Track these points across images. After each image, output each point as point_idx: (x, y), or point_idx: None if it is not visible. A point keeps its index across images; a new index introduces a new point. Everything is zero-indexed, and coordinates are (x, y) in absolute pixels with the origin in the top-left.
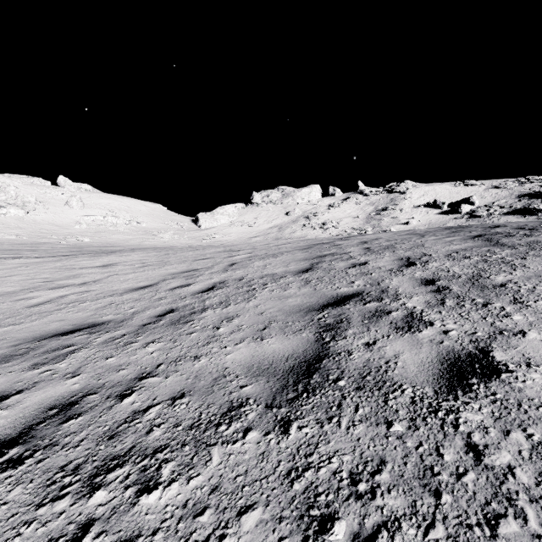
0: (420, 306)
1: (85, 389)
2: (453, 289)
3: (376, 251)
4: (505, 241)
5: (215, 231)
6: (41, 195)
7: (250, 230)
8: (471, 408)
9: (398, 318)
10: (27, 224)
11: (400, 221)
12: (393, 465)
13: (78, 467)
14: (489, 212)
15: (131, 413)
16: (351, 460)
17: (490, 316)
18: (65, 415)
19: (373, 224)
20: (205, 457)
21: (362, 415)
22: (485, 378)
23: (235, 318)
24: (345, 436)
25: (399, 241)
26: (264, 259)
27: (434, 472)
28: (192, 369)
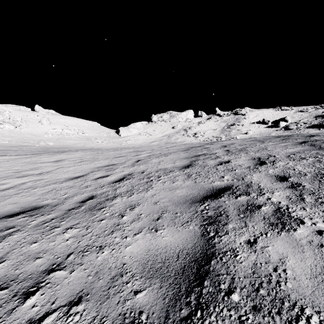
0: (284, 201)
1: (0, 282)
2: (305, 185)
3: (234, 152)
4: None
5: (129, 138)
6: (25, 116)
7: (150, 138)
8: None
9: (269, 214)
10: (15, 134)
11: (242, 132)
12: None
13: None
14: (297, 126)
15: (26, 323)
16: None
17: None
18: None
19: (226, 134)
20: None
21: None
22: None
23: (136, 207)
24: None
25: (248, 146)
26: (159, 157)
27: None
28: (95, 263)
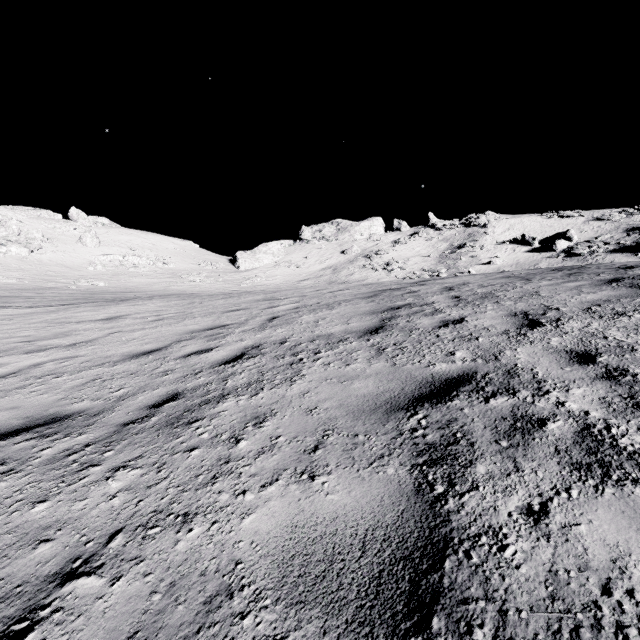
0: (595, 410)
1: None
2: (638, 373)
3: (471, 301)
4: None
5: (257, 273)
6: (50, 230)
7: (298, 272)
8: None
9: (566, 440)
10: (31, 266)
11: (481, 261)
12: None
13: None
14: (592, 249)
15: None
16: None
17: None
18: None
19: (448, 265)
20: None
21: None
22: None
23: (268, 419)
24: None
25: (499, 287)
26: (316, 311)
27: None
28: (170, 558)
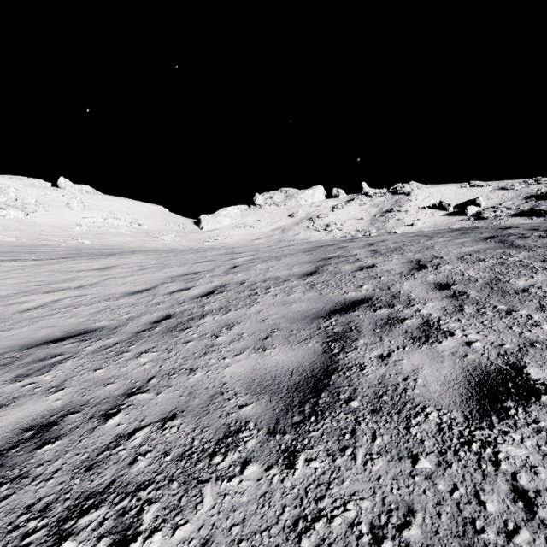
0: (436, 313)
1: (68, 407)
2: (471, 294)
3: (383, 253)
4: (520, 243)
5: (217, 233)
6: (42, 196)
7: (252, 232)
8: (511, 439)
9: (413, 327)
10: (27, 226)
11: (406, 223)
12: (424, 516)
13: (46, 507)
14: (496, 213)
15: (115, 438)
16: (370, 507)
17: (517, 325)
18: (41, 438)
19: (378, 226)
20: (195, 498)
21: (380, 446)
22: (523, 401)
23: (236, 326)
24: (362, 474)
25: (407, 243)
26: (267, 262)
27: (477, 527)
28: (186, 384)
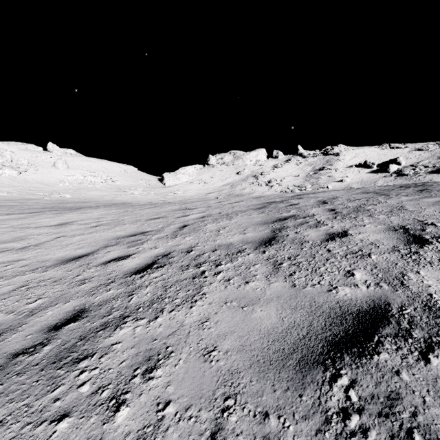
0: None
1: None
2: None
3: (346, 214)
4: None
5: (177, 188)
6: (33, 158)
7: (206, 187)
8: None
9: None
10: (19, 183)
11: (336, 179)
12: None
13: None
14: (415, 171)
15: None
16: None
17: None
18: None
19: (312, 182)
20: None
21: None
22: None
23: (160, 365)
24: None
25: (366, 202)
26: (218, 221)
27: None
28: None
